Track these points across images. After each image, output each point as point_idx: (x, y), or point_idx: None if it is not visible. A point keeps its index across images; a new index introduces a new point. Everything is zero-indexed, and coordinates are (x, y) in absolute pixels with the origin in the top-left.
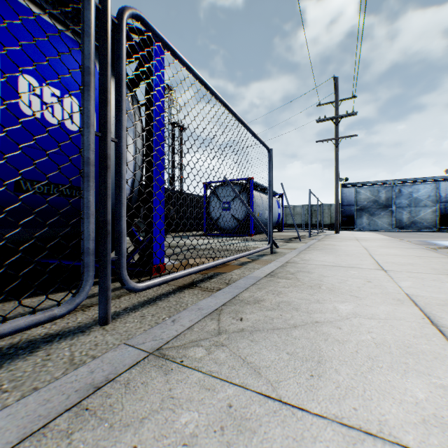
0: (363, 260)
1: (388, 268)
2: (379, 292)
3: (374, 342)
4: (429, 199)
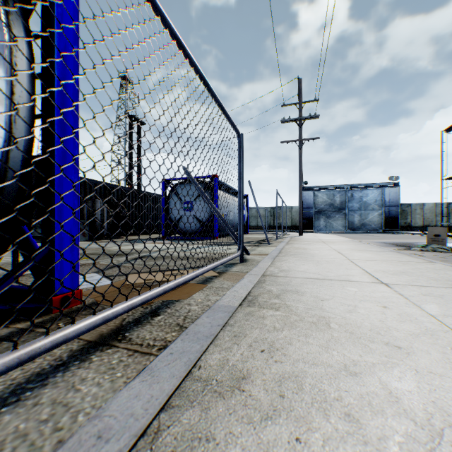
0: (349, 268)
1: (386, 280)
2: (419, 332)
3: None
4: (376, 203)
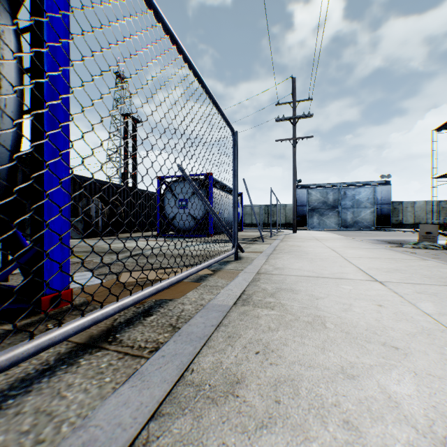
0: (343, 265)
1: (380, 278)
2: (416, 331)
3: None
4: (368, 201)
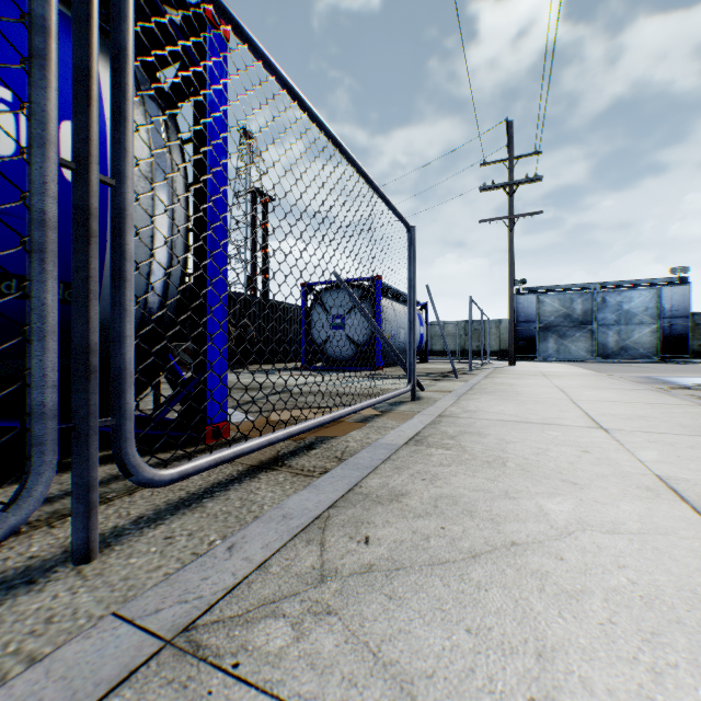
0: (564, 410)
1: (609, 425)
2: (610, 474)
3: (637, 593)
4: (647, 312)
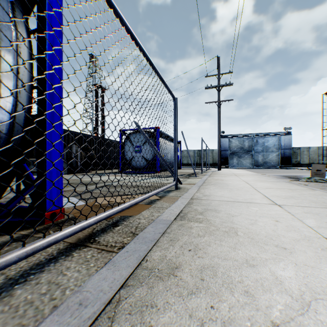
0: (253, 194)
1: (279, 202)
2: (300, 238)
3: None
4: (274, 147)
